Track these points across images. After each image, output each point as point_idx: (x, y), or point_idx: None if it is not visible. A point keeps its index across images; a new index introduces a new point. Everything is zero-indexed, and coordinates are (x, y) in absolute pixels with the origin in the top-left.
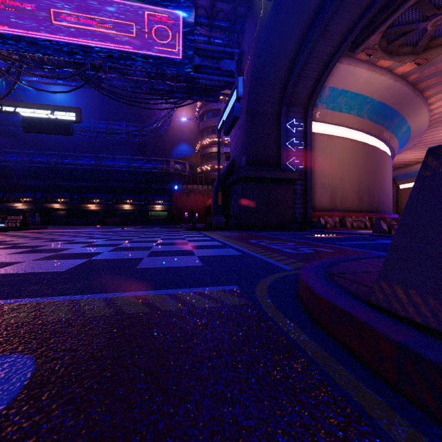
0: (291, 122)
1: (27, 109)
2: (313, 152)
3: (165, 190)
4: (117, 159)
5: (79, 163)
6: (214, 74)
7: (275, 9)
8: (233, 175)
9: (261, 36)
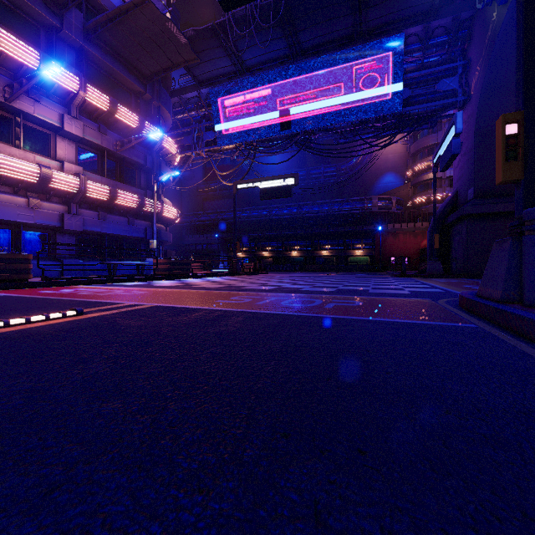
0: None
1: (263, 182)
2: None
3: (366, 232)
4: (315, 205)
5: (283, 213)
6: (428, 100)
7: (512, 10)
8: (454, 213)
9: (493, 44)
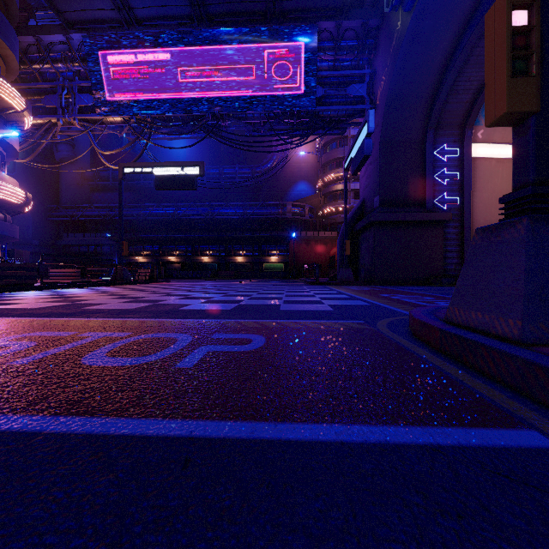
0: (440, 149)
1: (159, 168)
2: (474, 183)
3: (281, 238)
4: (229, 207)
5: (193, 213)
6: (340, 104)
7: (415, 19)
8: (363, 220)
9: (398, 52)
